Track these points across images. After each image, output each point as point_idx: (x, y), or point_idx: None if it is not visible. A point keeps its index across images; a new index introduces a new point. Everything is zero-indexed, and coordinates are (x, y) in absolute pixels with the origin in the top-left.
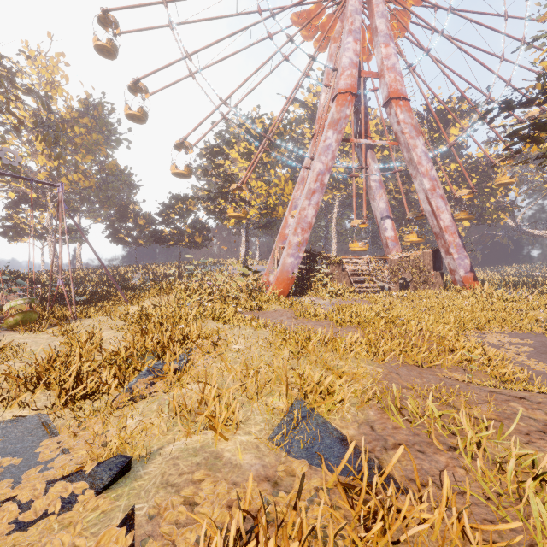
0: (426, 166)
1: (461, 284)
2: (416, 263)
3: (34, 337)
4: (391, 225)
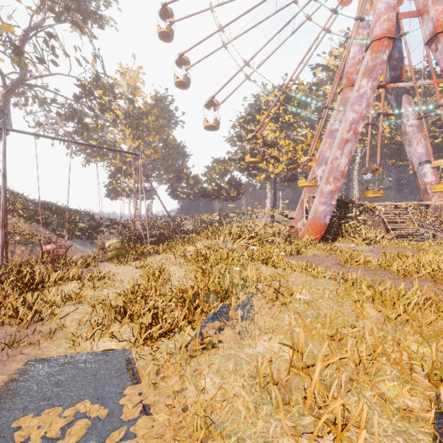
0: None
1: None
2: None
3: (123, 268)
4: (431, 169)
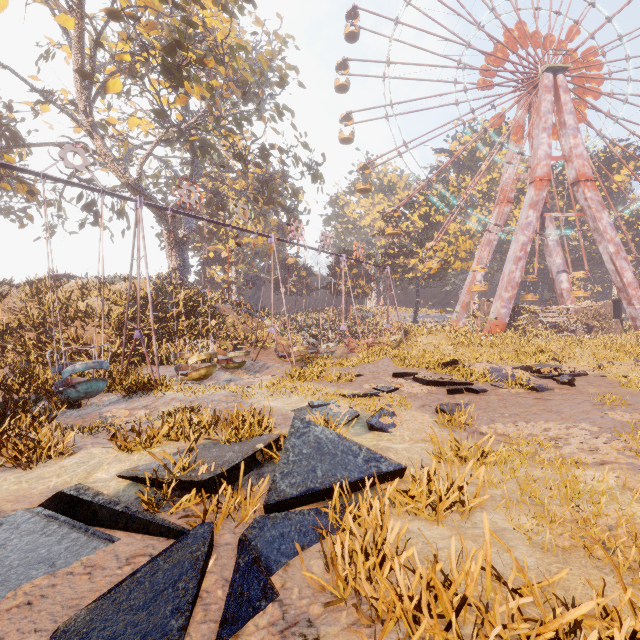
0: (611, 234)
1: None
2: (598, 312)
3: None
4: (566, 278)
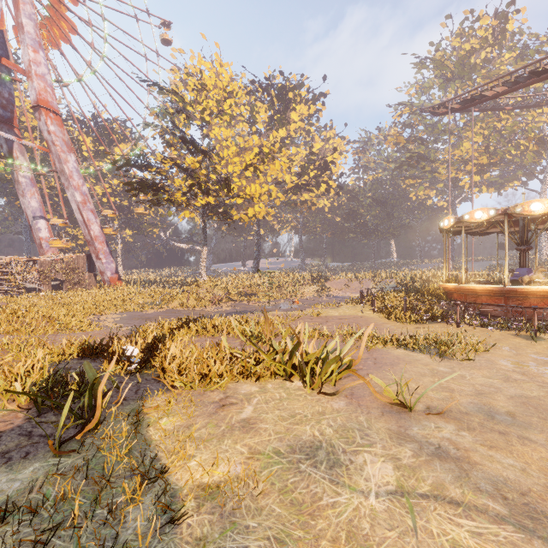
0: (78, 181)
1: (109, 283)
2: (70, 265)
3: None
4: (46, 226)
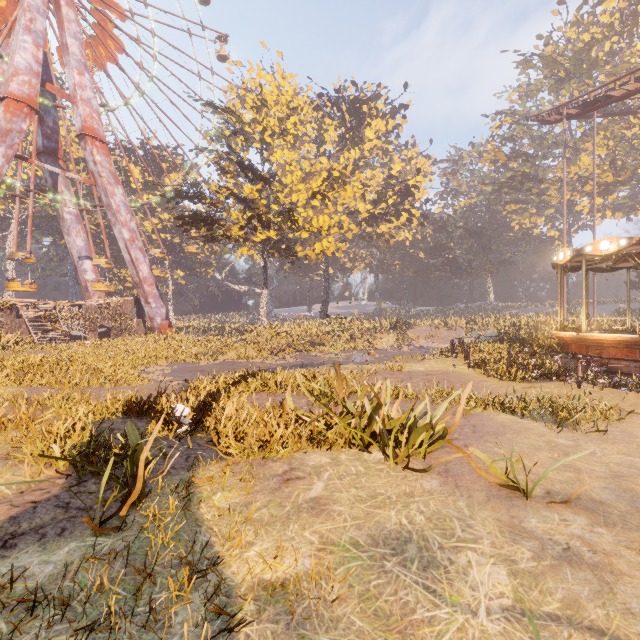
0: (126, 216)
1: (159, 330)
2: (118, 311)
3: None
4: (92, 267)
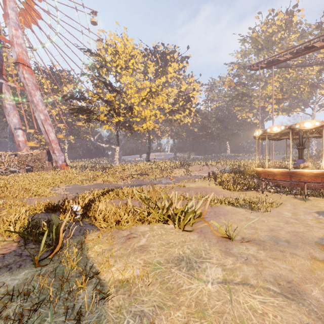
0: (42, 107)
1: (60, 167)
2: (37, 157)
3: None
4: (22, 133)
